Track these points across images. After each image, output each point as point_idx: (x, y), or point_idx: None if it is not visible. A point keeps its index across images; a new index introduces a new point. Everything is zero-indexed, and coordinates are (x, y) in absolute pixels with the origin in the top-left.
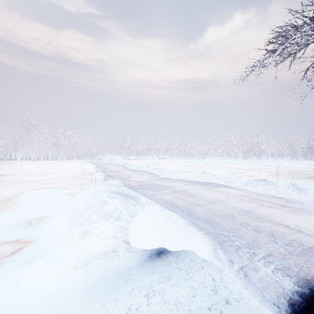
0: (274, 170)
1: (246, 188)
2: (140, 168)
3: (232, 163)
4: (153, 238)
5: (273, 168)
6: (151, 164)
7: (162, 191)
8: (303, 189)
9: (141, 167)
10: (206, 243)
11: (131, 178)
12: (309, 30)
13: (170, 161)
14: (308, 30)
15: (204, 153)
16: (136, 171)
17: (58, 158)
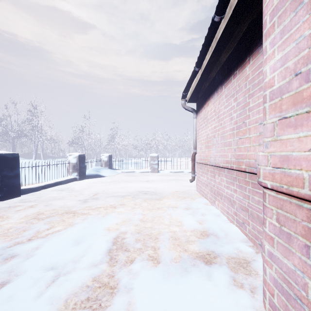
0: None
1: None
2: None
3: None
4: None
5: None
6: None
7: None
8: None
9: None
10: None
11: None
12: None
13: None
14: None
15: None
16: None
17: (172, 156)
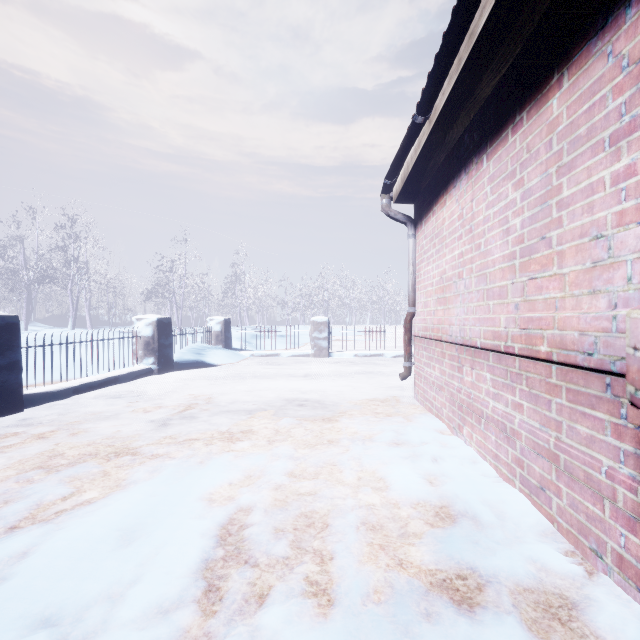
0: None
1: None
2: None
3: None
4: None
5: None
6: None
7: None
8: None
9: None
10: None
11: None
12: None
13: None
14: None
15: None
16: None
17: (359, 322)
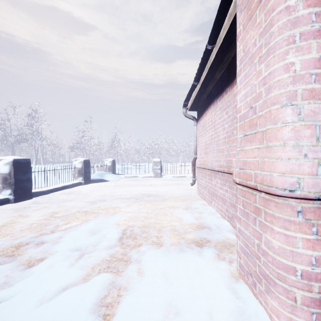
0: None
1: None
2: None
3: None
4: None
5: None
6: None
7: None
8: None
9: None
10: None
11: None
12: None
13: None
14: None
15: None
16: None
17: (176, 161)
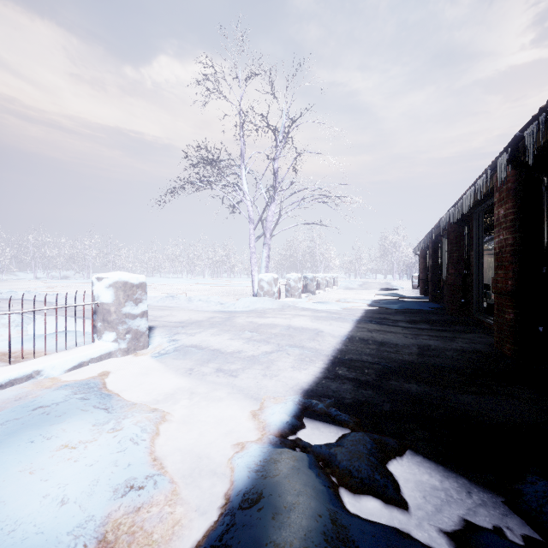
0: (223, 290)
1: (155, 304)
2: (10, 295)
3: (187, 284)
4: (53, 327)
5: (227, 288)
6: (35, 289)
7: (60, 312)
8: (192, 300)
9: (12, 294)
10: (89, 322)
11: (1, 308)
12: (198, 182)
13: (80, 282)
14: (199, 181)
15: (152, 268)
16: (5, 300)
17: None
